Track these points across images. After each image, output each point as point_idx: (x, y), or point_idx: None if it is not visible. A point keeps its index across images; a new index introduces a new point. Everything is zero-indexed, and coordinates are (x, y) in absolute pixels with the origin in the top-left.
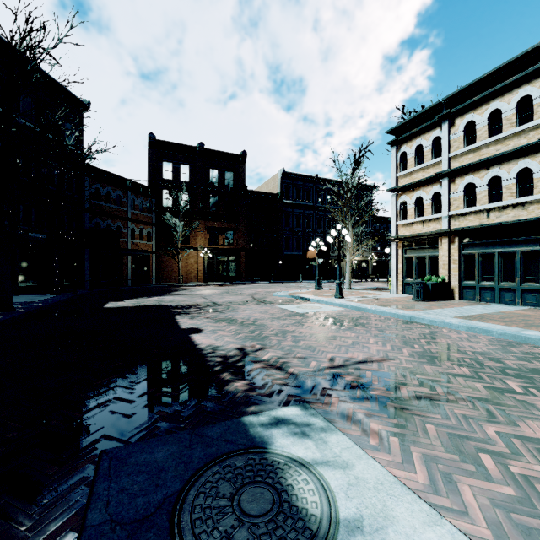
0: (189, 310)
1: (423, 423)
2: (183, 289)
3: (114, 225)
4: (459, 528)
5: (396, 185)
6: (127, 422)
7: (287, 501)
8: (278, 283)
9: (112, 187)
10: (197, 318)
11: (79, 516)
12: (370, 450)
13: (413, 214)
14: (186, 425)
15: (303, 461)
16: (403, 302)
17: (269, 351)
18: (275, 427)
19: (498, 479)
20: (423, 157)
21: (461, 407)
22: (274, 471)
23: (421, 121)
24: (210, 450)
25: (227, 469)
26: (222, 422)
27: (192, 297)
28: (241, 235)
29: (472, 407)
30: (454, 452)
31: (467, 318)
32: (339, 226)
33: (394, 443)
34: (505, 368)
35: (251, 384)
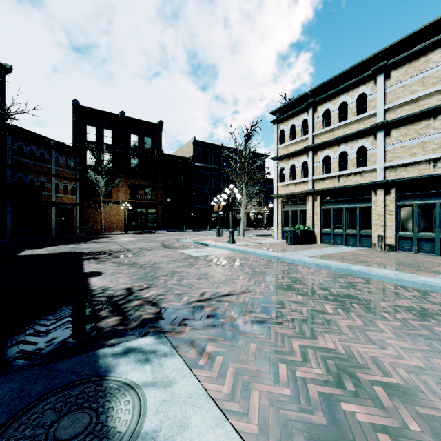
0: (99, 255)
1: (249, 342)
2: (103, 237)
3: (37, 180)
4: (236, 427)
5: (277, 154)
6: None
7: (101, 422)
8: (190, 232)
9: (36, 146)
10: (102, 263)
11: None
12: (196, 369)
13: (289, 178)
14: (42, 361)
15: (134, 384)
16: (279, 246)
17: (153, 289)
18: (124, 356)
19: (283, 383)
20: (295, 134)
21: (283, 327)
22: (103, 396)
23: (294, 106)
24: (53, 382)
25: (60, 399)
26: (77, 355)
27: (108, 244)
28: (158, 191)
29: (292, 326)
30: (261, 364)
31: (318, 257)
32: (232, 186)
33: (218, 361)
34: (329, 294)
35: (123, 319)
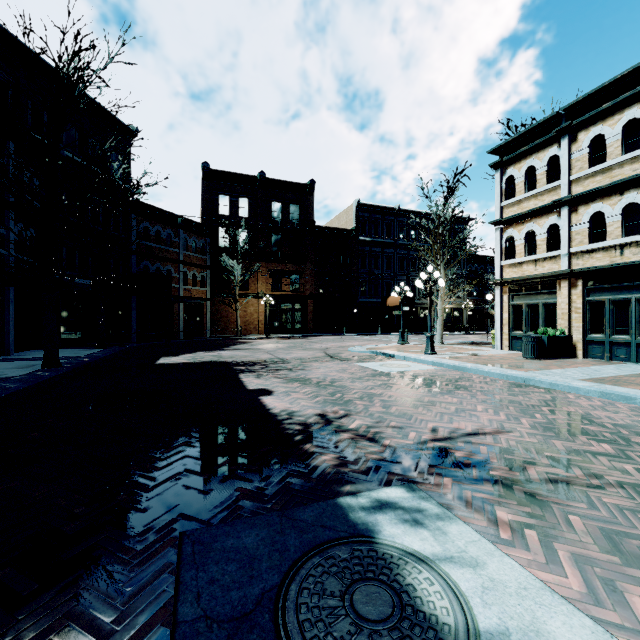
0: (253, 367)
1: (565, 513)
2: (242, 343)
3: (164, 269)
4: None
5: (500, 216)
6: (205, 499)
7: (410, 605)
8: (353, 336)
9: (162, 225)
10: (264, 377)
11: (169, 609)
12: (503, 546)
13: (523, 252)
14: (273, 506)
15: (421, 555)
16: (511, 360)
17: (356, 418)
18: (379, 512)
19: None
20: (535, 181)
21: (610, 494)
22: (388, 566)
23: (533, 136)
24: (306, 536)
25: (330, 561)
26: (314, 503)
27: (255, 352)
28: (309, 279)
29: (625, 495)
30: (612, 553)
31: (597, 381)
32: (430, 267)
33: (531, 537)
34: None
35: (342, 458)
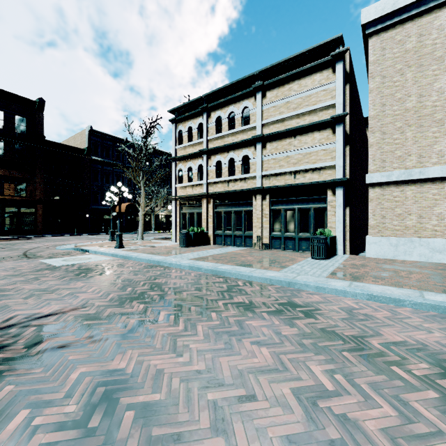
0: None
1: (8, 384)
2: None
3: None
4: None
5: (175, 155)
6: None
7: None
8: (82, 236)
9: None
10: None
11: None
12: None
13: (187, 180)
14: None
15: None
16: (171, 249)
17: None
18: None
19: None
20: (193, 136)
21: (83, 350)
22: None
23: (191, 108)
24: None
25: None
26: None
27: None
28: (38, 186)
29: (96, 347)
30: None
31: (199, 259)
32: (120, 183)
33: None
34: (177, 299)
35: None
